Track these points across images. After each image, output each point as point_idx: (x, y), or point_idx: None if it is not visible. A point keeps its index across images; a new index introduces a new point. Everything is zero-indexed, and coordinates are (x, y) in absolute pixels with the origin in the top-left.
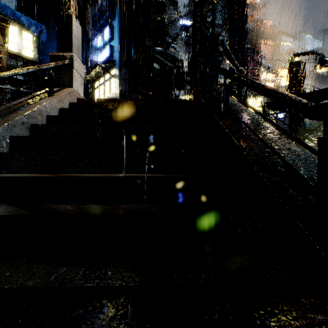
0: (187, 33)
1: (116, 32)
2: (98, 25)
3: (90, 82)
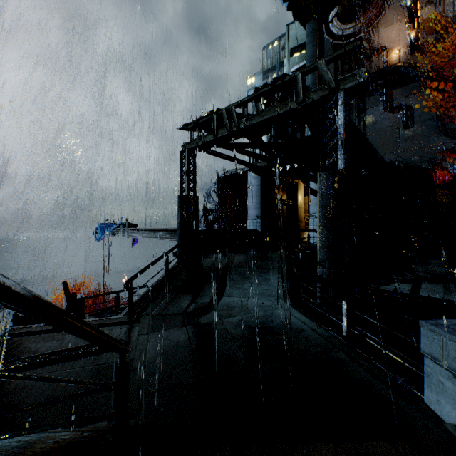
0: None
1: None
2: None
3: None
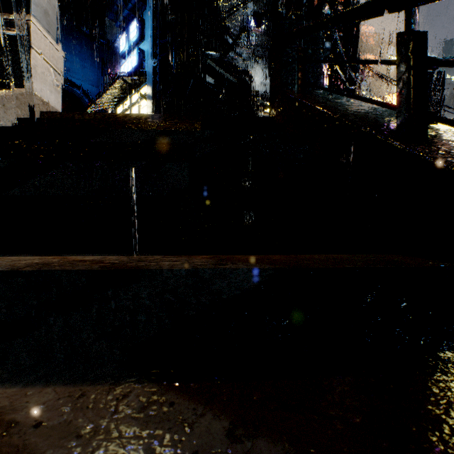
0: (259, 27)
1: (147, 27)
2: (120, 18)
3: (110, 107)
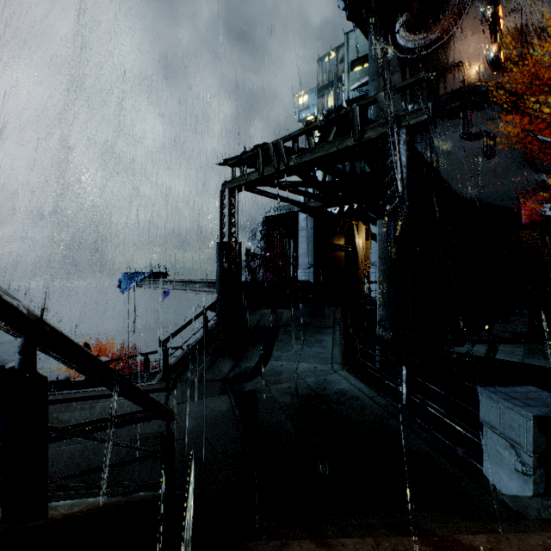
0: None
1: None
2: None
3: None
